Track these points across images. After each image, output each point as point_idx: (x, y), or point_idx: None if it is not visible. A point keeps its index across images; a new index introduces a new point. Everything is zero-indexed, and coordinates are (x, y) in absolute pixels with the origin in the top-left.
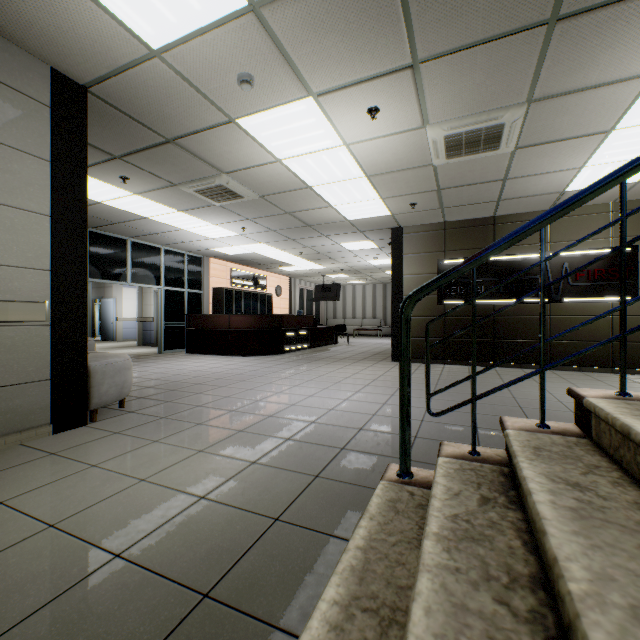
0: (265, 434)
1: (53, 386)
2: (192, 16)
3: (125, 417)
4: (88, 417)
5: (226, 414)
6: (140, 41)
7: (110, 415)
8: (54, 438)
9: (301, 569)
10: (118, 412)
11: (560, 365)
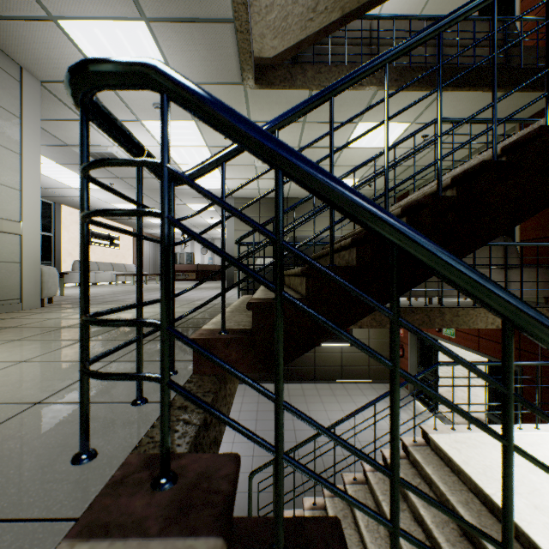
0: None
1: None
2: None
3: None
4: None
5: None
6: None
7: None
8: None
9: None
10: None
11: (320, 380)
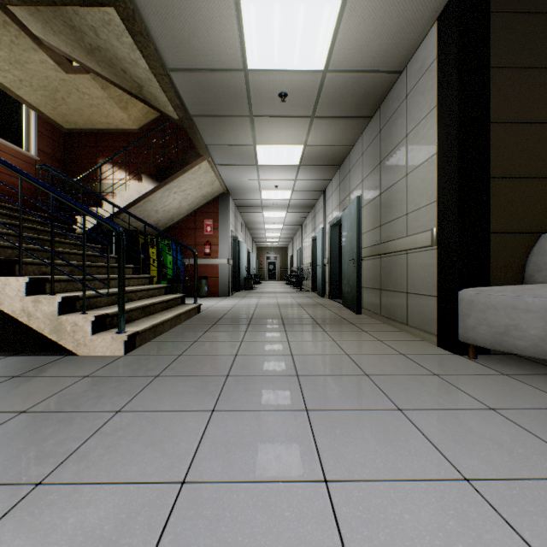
0: (262, 375)
1: (437, 303)
2: (287, 3)
3: (470, 366)
4: (498, 359)
5: (383, 396)
6: (346, 2)
7: (496, 365)
8: (423, 345)
9: (178, 336)
10: (512, 370)
11: None
